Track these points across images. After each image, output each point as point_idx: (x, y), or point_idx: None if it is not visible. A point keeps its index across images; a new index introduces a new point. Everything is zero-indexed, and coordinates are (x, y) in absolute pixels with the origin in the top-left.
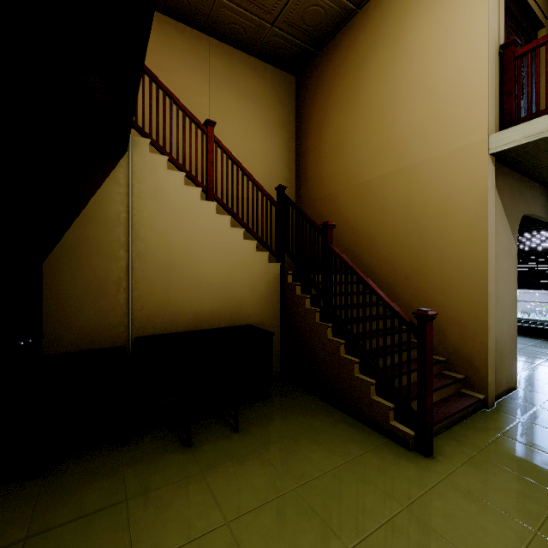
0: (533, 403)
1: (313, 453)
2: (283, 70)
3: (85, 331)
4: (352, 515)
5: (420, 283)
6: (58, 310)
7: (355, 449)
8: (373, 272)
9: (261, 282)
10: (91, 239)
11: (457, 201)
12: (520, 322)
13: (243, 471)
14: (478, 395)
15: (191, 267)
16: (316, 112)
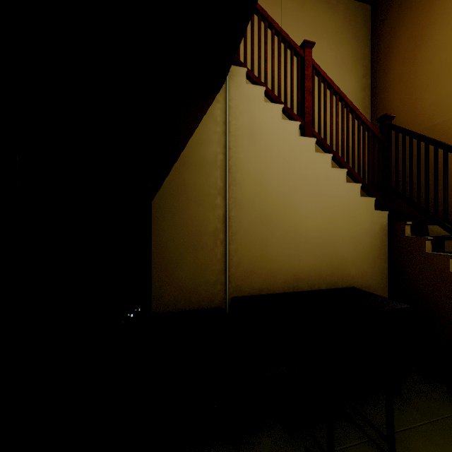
0: None
1: None
2: None
3: (183, 289)
4: None
5: None
6: (158, 264)
7: None
8: None
9: (366, 234)
10: (189, 185)
11: None
12: None
13: None
14: None
15: (288, 216)
16: (406, 33)
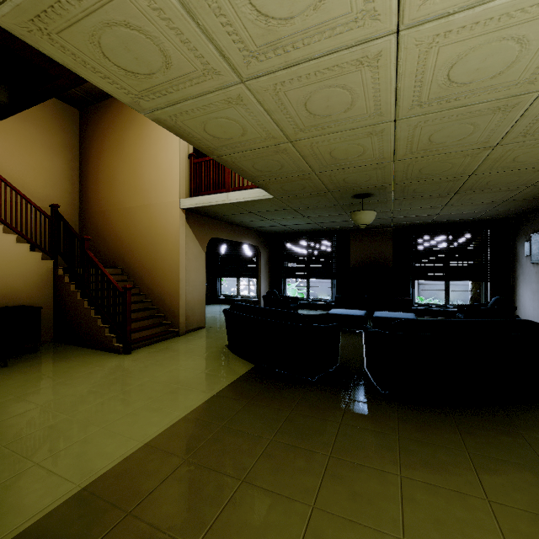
0: (206, 331)
1: (61, 364)
2: (66, 103)
3: None
4: (71, 374)
5: (154, 274)
6: None
7: (89, 359)
8: (132, 267)
9: (35, 274)
10: None
11: (169, 230)
12: (245, 297)
13: (8, 376)
14: (175, 330)
15: None
16: (95, 147)
